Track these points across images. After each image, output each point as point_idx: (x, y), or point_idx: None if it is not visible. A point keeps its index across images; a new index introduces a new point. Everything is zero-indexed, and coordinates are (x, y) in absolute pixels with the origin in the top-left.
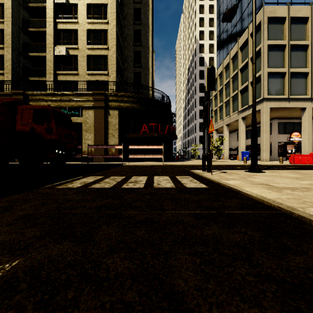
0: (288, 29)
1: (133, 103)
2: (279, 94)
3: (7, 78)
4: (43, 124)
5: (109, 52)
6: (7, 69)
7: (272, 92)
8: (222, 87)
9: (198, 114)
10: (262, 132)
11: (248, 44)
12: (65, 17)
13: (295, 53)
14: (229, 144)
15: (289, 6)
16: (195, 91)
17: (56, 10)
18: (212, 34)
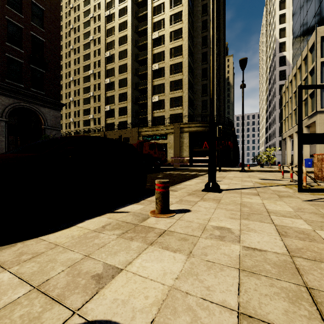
0: None
1: (198, 128)
2: None
3: (129, 119)
4: (153, 150)
5: (183, 94)
6: (129, 114)
7: None
8: (291, 95)
9: (277, 118)
10: None
11: (307, 59)
12: (157, 77)
13: None
14: (310, 150)
15: None
16: (275, 93)
17: (153, 74)
18: None
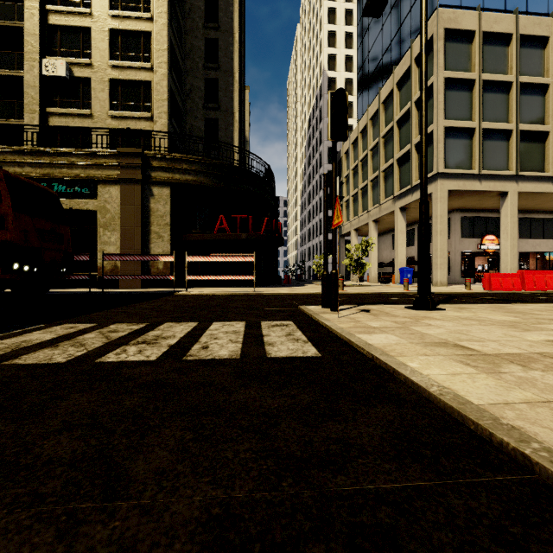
0: (479, 53)
1: (200, 176)
2: (463, 167)
3: None
4: None
5: (155, 75)
6: None
7: (451, 163)
8: (367, 153)
9: None
10: (435, 234)
11: (411, 76)
12: (64, 3)
13: (490, 95)
14: (378, 255)
15: (480, 12)
16: (320, 161)
17: None
18: (349, 62)
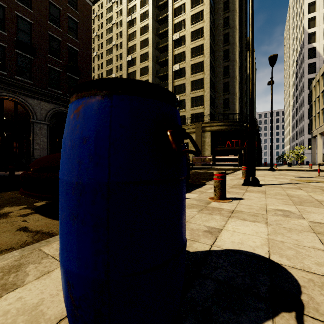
0: None
1: (220, 127)
2: None
3: None
4: None
5: (205, 93)
6: None
7: None
8: (323, 89)
9: (306, 114)
10: None
11: None
12: (178, 77)
13: None
14: None
15: None
16: (303, 88)
17: (173, 75)
18: None
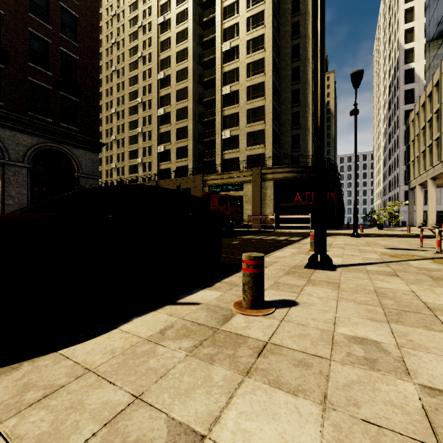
0: None
1: (287, 174)
2: None
3: (190, 163)
4: (223, 206)
5: (266, 126)
6: (190, 157)
7: None
8: (424, 125)
9: (402, 158)
10: None
11: None
12: (229, 104)
13: None
14: None
15: None
16: (398, 123)
17: (223, 100)
18: None
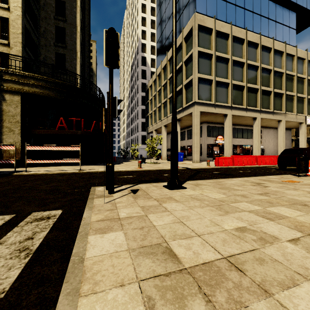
0: (214, 41)
1: (46, 89)
2: (207, 100)
3: None
4: None
5: (11, 14)
6: None
7: (201, 97)
8: (161, 88)
9: (140, 113)
10: (193, 135)
11: (182, 47)
12: None
13: (219, 64)
14: (168, 144)
15: (215, 20)
16: (137, 90)
17: None
18: (153, 36)
